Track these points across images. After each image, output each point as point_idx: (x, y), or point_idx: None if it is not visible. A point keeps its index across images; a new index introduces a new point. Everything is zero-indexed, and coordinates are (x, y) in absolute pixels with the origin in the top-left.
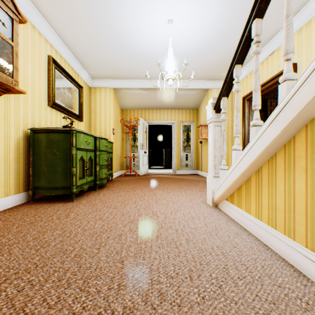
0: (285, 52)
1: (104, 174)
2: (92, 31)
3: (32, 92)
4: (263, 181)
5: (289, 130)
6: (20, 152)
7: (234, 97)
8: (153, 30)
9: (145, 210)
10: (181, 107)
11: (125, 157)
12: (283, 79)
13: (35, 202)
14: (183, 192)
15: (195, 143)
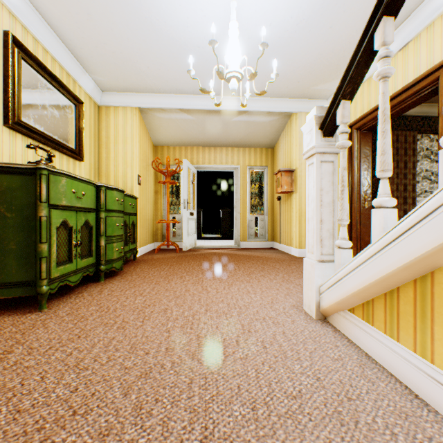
0: None
1: (115, 252)
2: None
3: None
4: None
5: None
6: None
7: None
8: None
9: (183, 334)
10: (248, 143)
11: (159, 222)
12: None
13: None
14: (255, 283)
15: (269, 201)
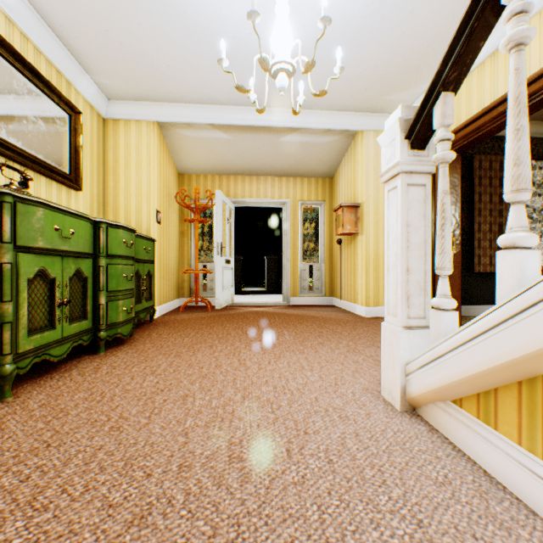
0: None
1: (121, 313)
2: None
3: None
4: None
5: None
6: None
7: None
8: None
9: (207, 440)
10: (300, 171)
11: (186, 272)
12: None
13: None
14: (311, 355)
15: (327, 245)
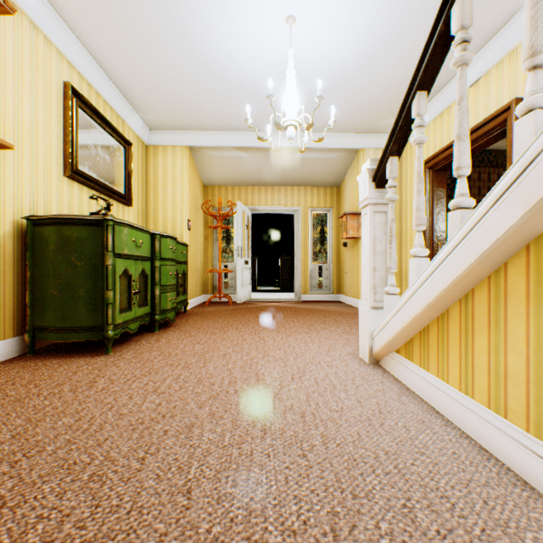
0: (530, 51)
1: (169, 302)
2: (146, 38)
3: (32, 149)
4: (476, 319)
5: (540, 213)
6: (6, 261)
7: (405, 163)
8: (260, 36)
9: (243, 372)
10: (310, 181)
11: (211, 271)
12: (526, 107)
13: (36, 355)
14: (314, 334)
15: (334, 247)
